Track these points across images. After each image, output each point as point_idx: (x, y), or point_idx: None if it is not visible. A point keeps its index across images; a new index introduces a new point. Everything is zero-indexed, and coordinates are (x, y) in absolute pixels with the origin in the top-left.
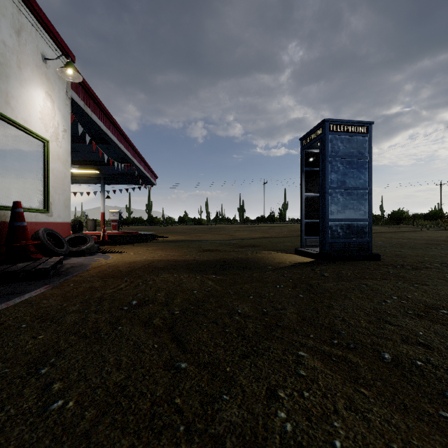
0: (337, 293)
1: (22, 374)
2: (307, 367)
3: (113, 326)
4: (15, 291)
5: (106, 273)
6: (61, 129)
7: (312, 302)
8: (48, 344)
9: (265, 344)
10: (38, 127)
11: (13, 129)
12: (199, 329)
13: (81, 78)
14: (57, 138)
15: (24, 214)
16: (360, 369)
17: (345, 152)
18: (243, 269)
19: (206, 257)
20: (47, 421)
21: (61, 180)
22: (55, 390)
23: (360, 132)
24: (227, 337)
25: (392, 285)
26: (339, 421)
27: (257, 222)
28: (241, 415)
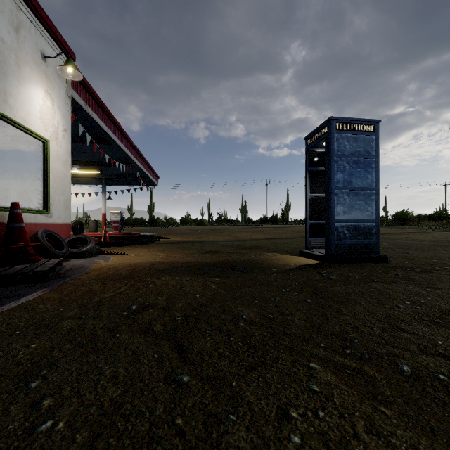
0: (345, 298)
1: (10, 389)
2: (320, 382)
3: (111, 333)
4: (11, 295)
5: (105, 275)
6: (61, 128)
7: (320, 307)
8: (41, 353)
9: (273, 355)
10: (38, 126)
11: (12, 128)
12: (202, 337)
13: (81, 77)
14: (57, 137)
15: (23, 215)
16: (378, 384)
17: (351, 151)
18: (246, 271)
19: (208, 259)
20: (33, 445)
21: (61, 181)
22: (45, 408)
23: (367, 131)
24: (232, 346)
25: (403, 289)
26: (361, 447)
27: (259, 223)
28: (250, 439)
